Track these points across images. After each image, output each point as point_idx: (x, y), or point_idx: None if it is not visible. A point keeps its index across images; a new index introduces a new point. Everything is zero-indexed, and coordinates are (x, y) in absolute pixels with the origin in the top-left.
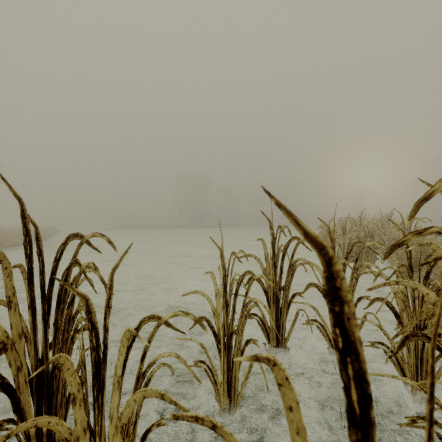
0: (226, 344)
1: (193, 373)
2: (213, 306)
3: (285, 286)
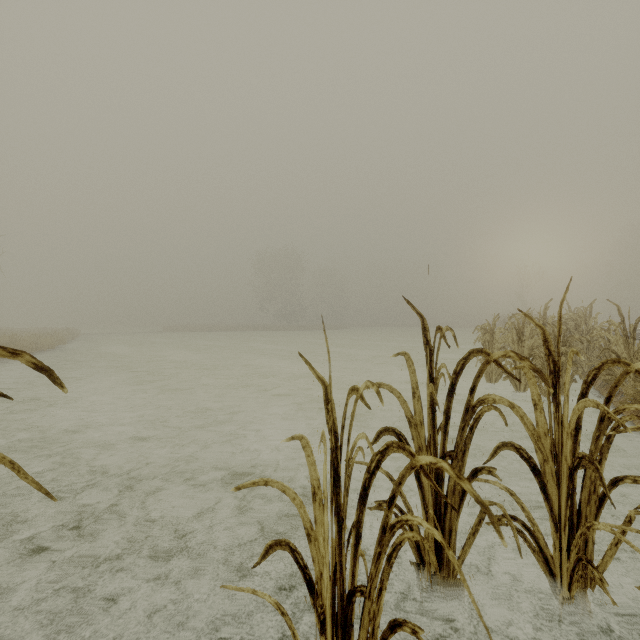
0: (339, 615)
1: None
2: (306, 519)
3: (456, 450)
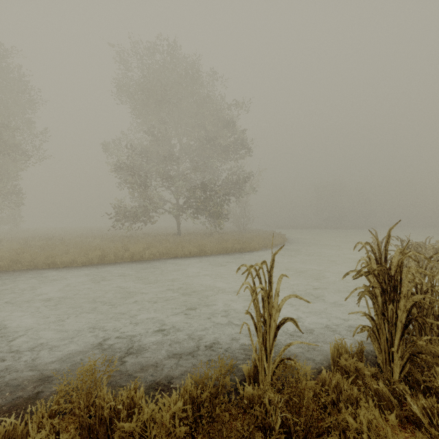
0: None
1: None
2: None
3: None
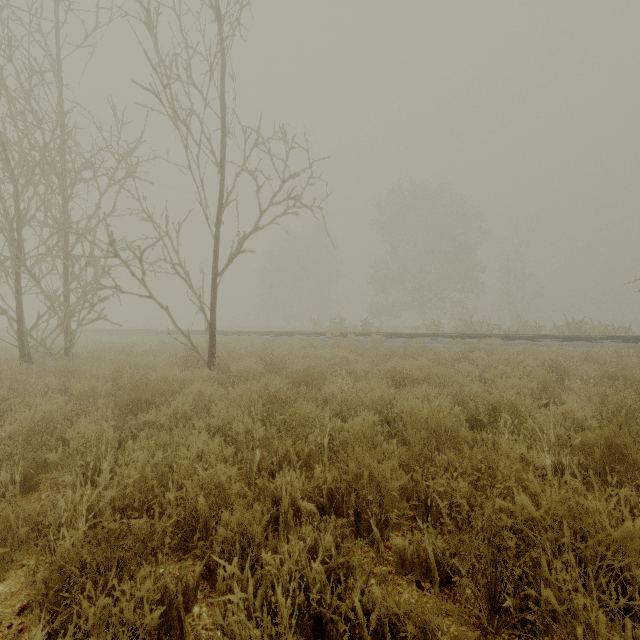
0: None
1: None
2: None
3: None
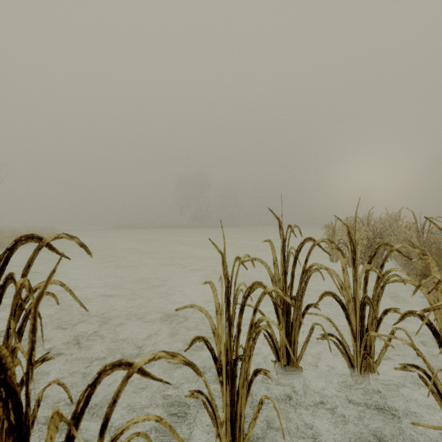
0: (229, 372)
1: (182, 441)
2: (212, 324)
3: (297, 295)
